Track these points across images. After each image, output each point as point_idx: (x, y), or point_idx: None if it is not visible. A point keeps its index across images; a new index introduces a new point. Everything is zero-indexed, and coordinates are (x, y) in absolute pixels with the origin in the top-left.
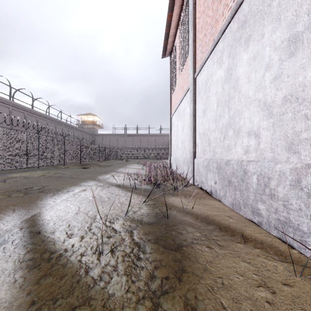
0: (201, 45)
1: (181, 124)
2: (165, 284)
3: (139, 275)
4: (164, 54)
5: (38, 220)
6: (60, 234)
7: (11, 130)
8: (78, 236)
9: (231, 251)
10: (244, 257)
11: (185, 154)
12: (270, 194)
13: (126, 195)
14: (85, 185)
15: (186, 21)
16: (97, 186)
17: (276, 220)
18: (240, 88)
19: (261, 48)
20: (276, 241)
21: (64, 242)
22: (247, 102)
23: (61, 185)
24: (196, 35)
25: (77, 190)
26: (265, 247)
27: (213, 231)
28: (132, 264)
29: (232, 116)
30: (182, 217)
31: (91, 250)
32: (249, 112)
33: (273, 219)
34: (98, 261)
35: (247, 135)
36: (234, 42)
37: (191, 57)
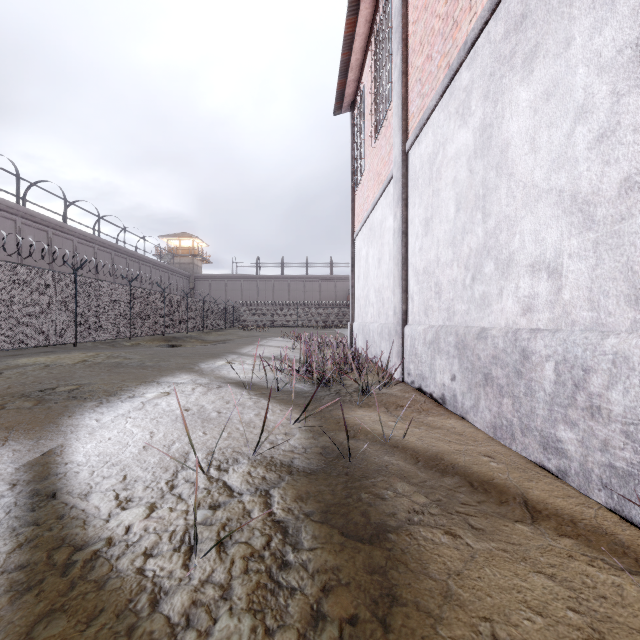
0: (420, 80)
1: (375, 252)
2: (349, 639)
3: (284, 612)
4: (340, 106)
5: (55, 464)
6: (101, 499)
7: (17, 266)
8: (143, 506)
9: (504, 544)
10: (537, 560)
11: (384, 317)
12: (589, 407)
13: (257, 404)
14: (169, 384)
15: (387, 32)
16: (195, 386)
17: (605, 467)
18: (513, 167)
19: (564, 72)
20: (606, 517)
21: (110, 519)
22: (528, 198)
23: (119, 382)
24: (409, 61)
25: (152, 393)
26: (583, 533)
27: (455, 492)
28: (268, 580)
29: (493, 231)
30: (383, 458)
31: (170, 540)
32: (534, 220)
33: (598, 465)
34: (186, 571)
35: (529, 272)
36: (498, 65)
37: (398, 108)
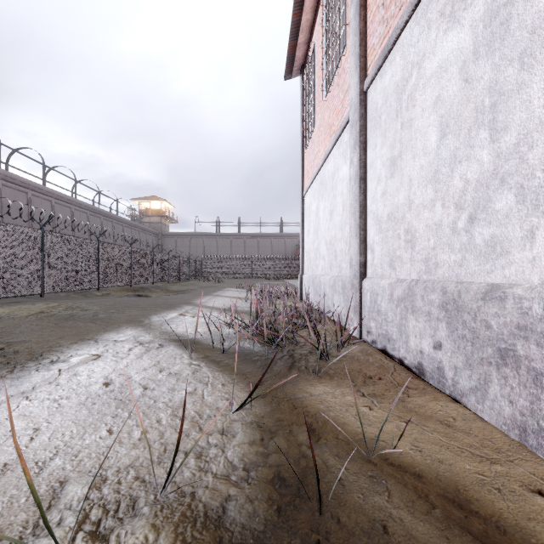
0: (383, 5)
1: (326, 205)
2: None
3: None
4: (290, 71)
5: None
6: None
7: None
8: None
9: None
10: None
11: (336, 269)
12: None
13: (195, 374)
14: (107, 342)
15: None
16: (134, 345)
17: None
18: None
19: None
20: None
21: None
22: None
23: (55, 340)
24: None
25: (80, 356)
26: None
27: None
28: None
29: (512, 150)
30: (372, 496)
31: None
32: None
33: None
34: None
35: None
36: None
37: (355, 46)
